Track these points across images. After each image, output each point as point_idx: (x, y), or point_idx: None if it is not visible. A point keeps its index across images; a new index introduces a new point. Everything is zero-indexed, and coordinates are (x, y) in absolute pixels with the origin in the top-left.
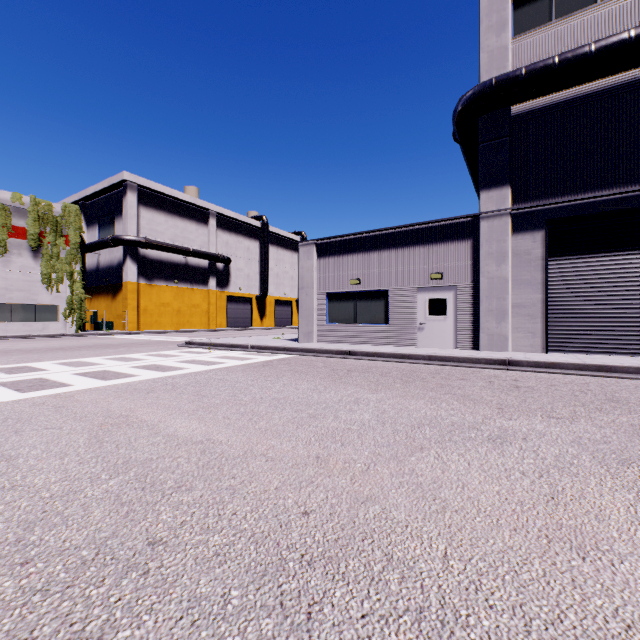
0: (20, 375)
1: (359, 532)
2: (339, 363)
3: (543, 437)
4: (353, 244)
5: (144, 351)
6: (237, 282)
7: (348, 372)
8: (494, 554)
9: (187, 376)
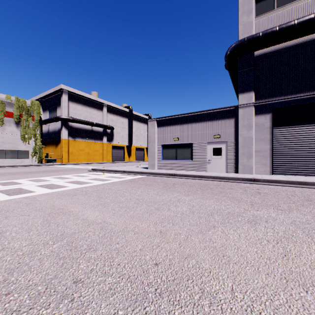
0: (9, 186)
1: (185, 275)
2: (168, 180)
3: (276, 220)
4: (175, 120)
5: (71, 173)
6: (117, 139)
7: (173, 185)
8: (258, 289)
9: (93, 187)
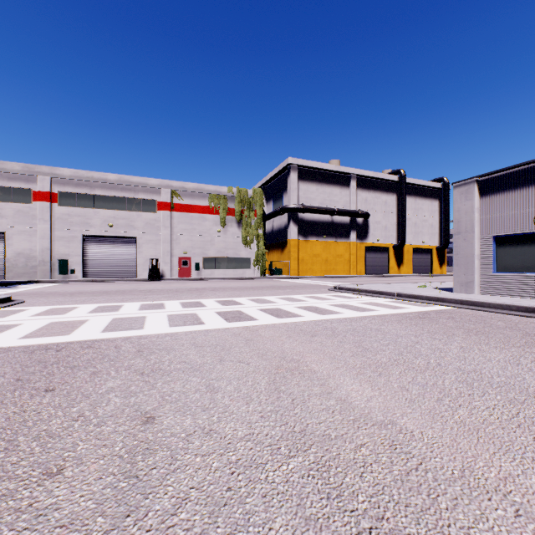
0: (228, 307)
1: None
2: (530, 324)
3: None
4: None
5: (303, 293)
6: (375, 234)
7: None
8: None
9: (343, 321)
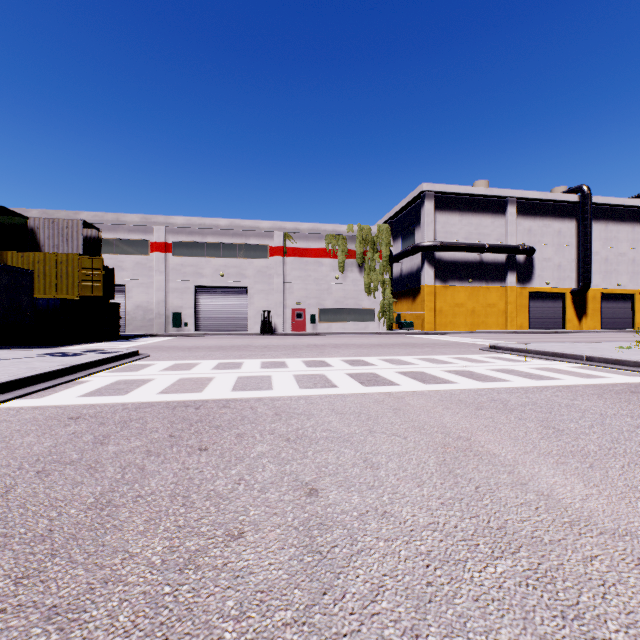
0: (359, 368)
1: None
2: None
3: None
4: None
5: (448, 353)
6: (542, 275)
7: None
8: None
9: (514, 392)
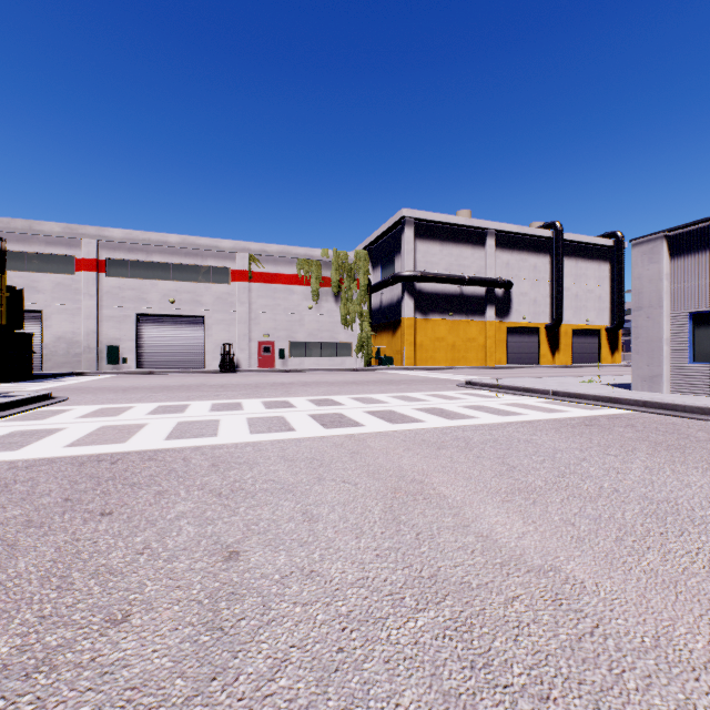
0: (325, 408)
1: None
2: None
3: None
4: None
5: (423, 390)
6: (520, 309)
7: None
8: None
9: (479, 429)
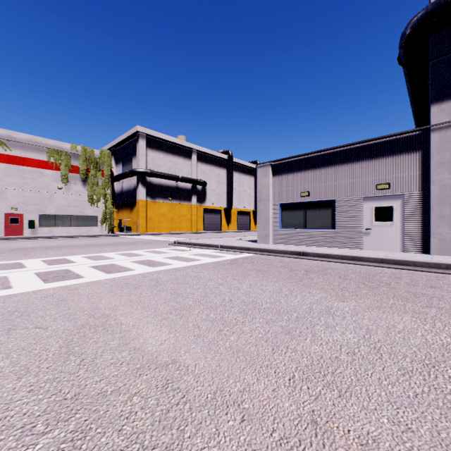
0: (55, 266)
1: None
2: (295, 263)
3: None
4: (303, 163)
5: (145, 248)
6: (211, 199)
7: (306, 273)
8: None
9: (169, 272)
